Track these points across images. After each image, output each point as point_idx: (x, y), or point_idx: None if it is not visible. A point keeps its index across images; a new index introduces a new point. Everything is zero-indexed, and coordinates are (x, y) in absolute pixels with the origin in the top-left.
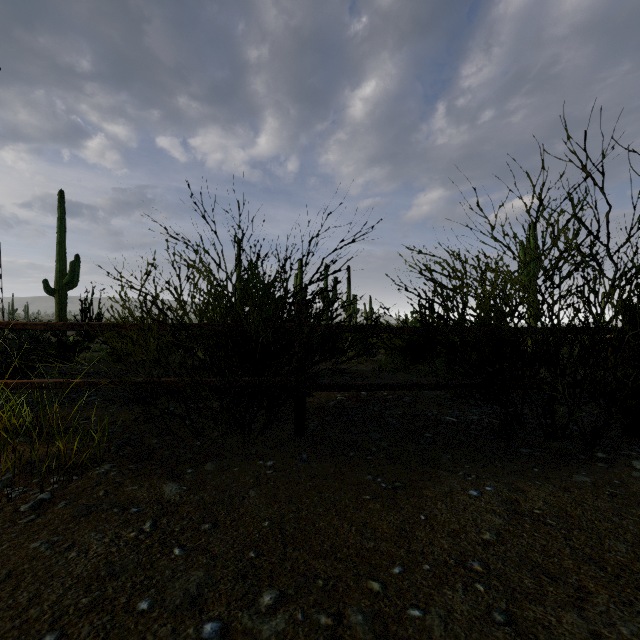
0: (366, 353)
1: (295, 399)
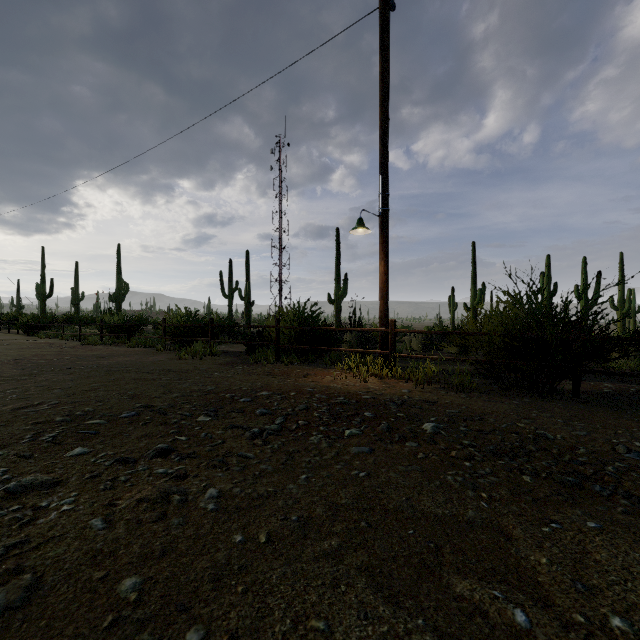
0: None
1: (573, 377)
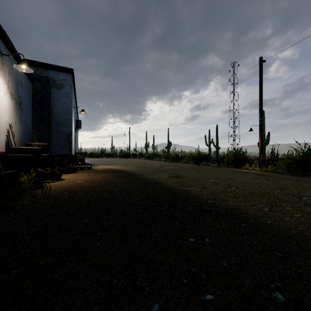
0: None
1: None
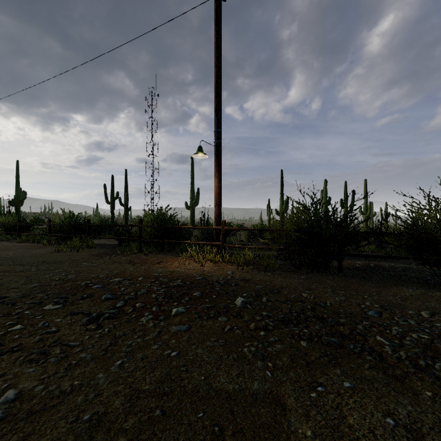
0: (378, 246)
1: (338, 258)
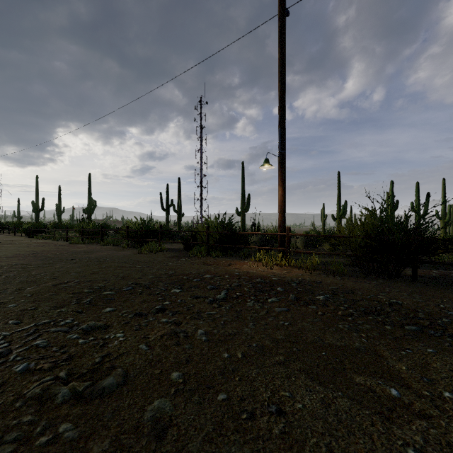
0: None
1: (412, 265)
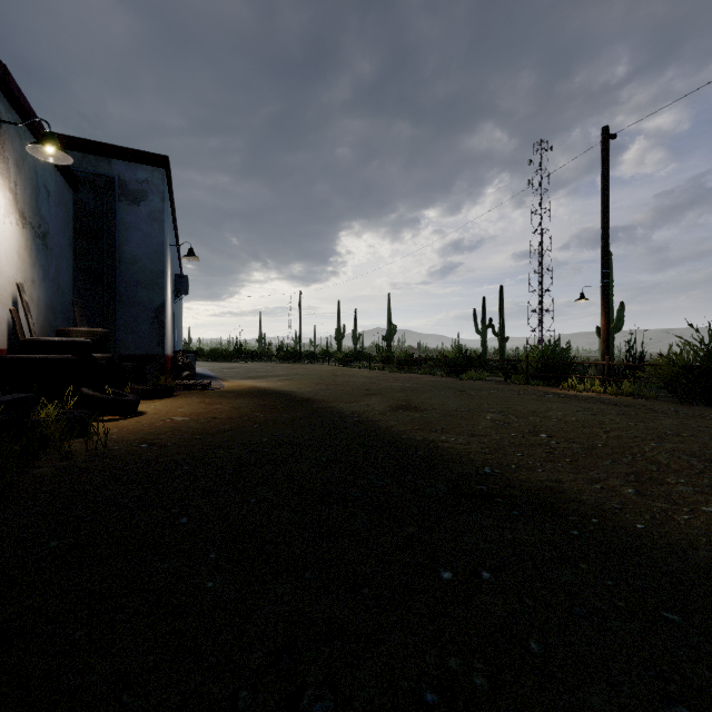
0: None
1: None
